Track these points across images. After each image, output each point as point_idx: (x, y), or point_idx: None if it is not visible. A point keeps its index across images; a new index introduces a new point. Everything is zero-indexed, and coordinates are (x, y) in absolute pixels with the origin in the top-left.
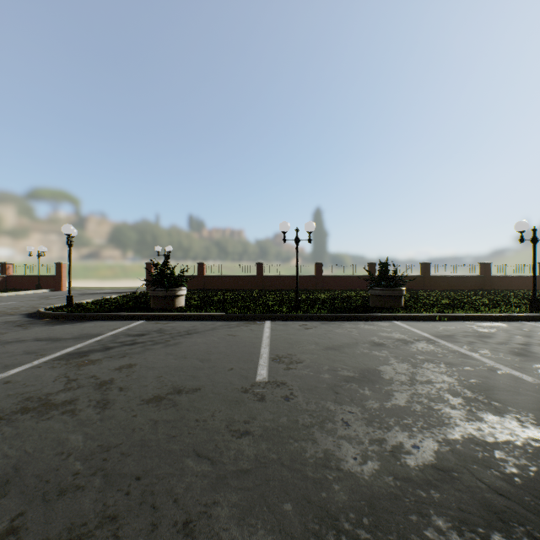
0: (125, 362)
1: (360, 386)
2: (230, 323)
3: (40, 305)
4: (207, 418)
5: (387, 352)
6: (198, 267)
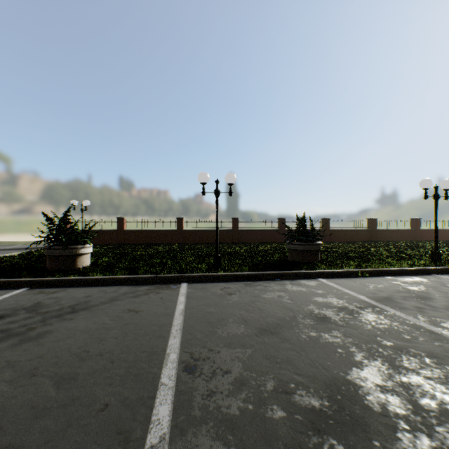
0: None
1: (348, 447)
2: (138, 289)
3: None
4: None
5: (340, 334)
6: (118, 222)
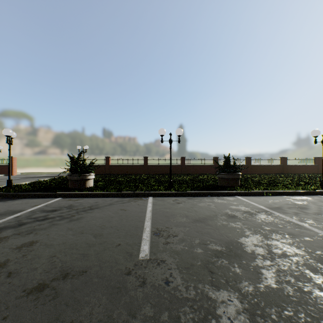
0: (28, 239)
1: (230, 262)
2: (124, 199)
3: None
4: (83, 319)
5: (241, 223)
6: (106, 160)
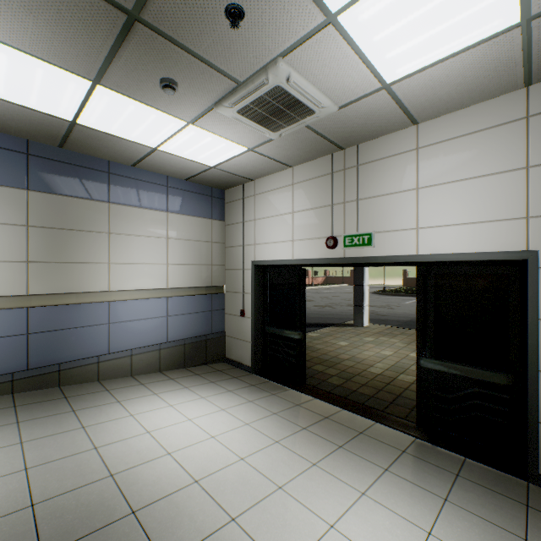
0: None
1: None
2: None
3: None
4: None
5: None
6: None
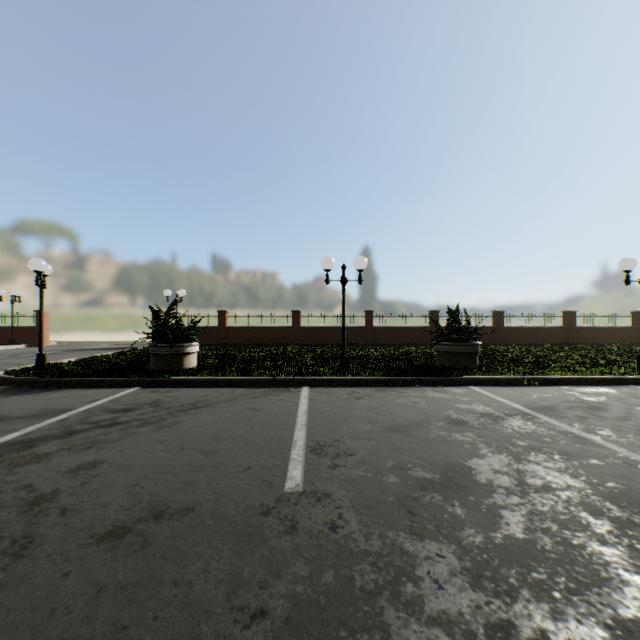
0: (88, 457)
1: (446, 497)
2: (255, 391)
3: (4, 365)
4: (194, 578)
5: (473, 434)
6: (219, 317)
